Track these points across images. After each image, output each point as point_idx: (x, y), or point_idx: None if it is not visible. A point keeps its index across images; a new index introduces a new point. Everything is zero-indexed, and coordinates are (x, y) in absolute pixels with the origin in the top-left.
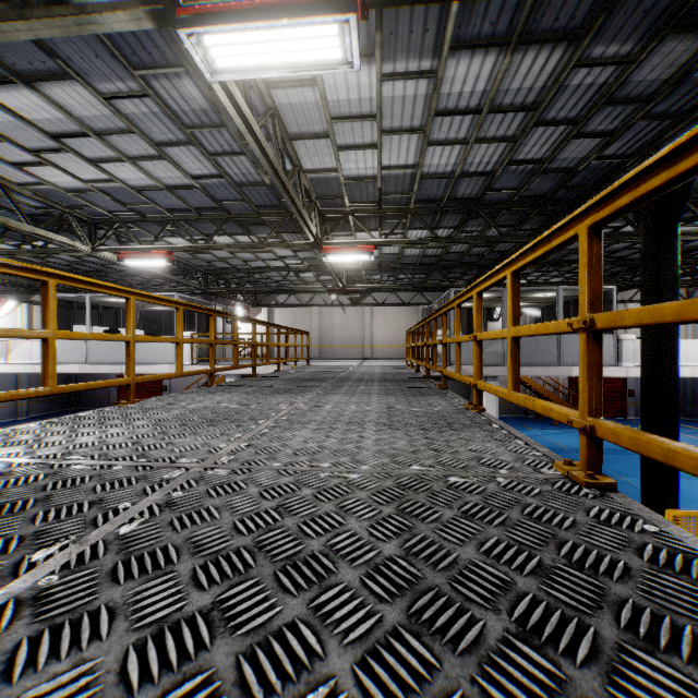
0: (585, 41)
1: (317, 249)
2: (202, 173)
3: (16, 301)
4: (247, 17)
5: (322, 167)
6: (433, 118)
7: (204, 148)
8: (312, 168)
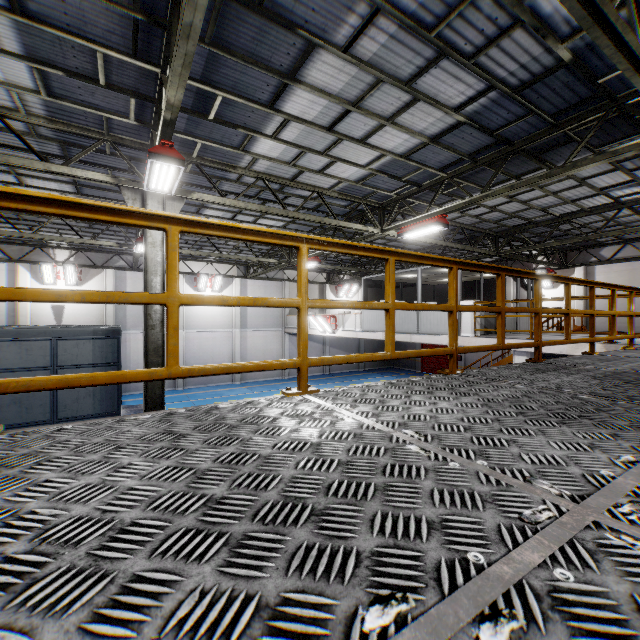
0: None
1: None
2: (465, 99)
3: (357, 286)
4: None
5: None
6: None
7: (459, 54)
8: None
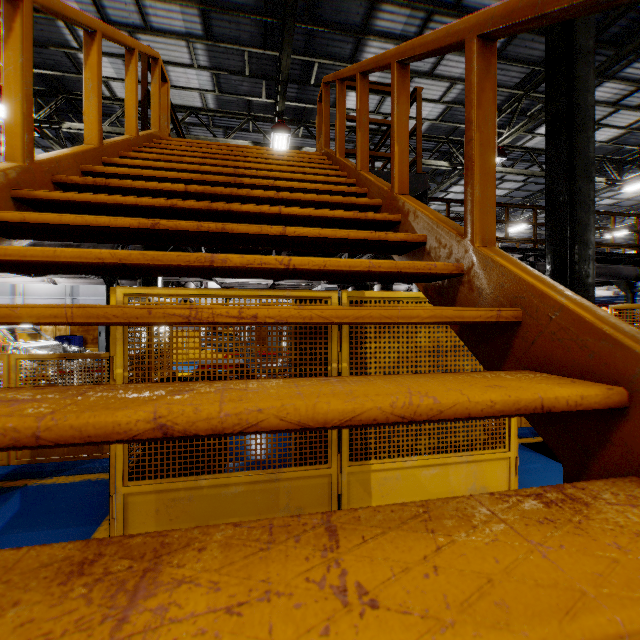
0: None
1: None
2: None
3: None
4: (634, 184)
5: None
6: None
7: None
8: None
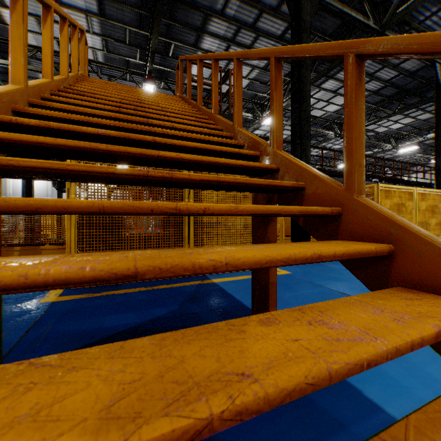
0: (425, 99)
1: (396, 149)
2: None
3: None
4: None
5: (385, 130)
6: (406, 115)
7: None
8: (383, 131)
